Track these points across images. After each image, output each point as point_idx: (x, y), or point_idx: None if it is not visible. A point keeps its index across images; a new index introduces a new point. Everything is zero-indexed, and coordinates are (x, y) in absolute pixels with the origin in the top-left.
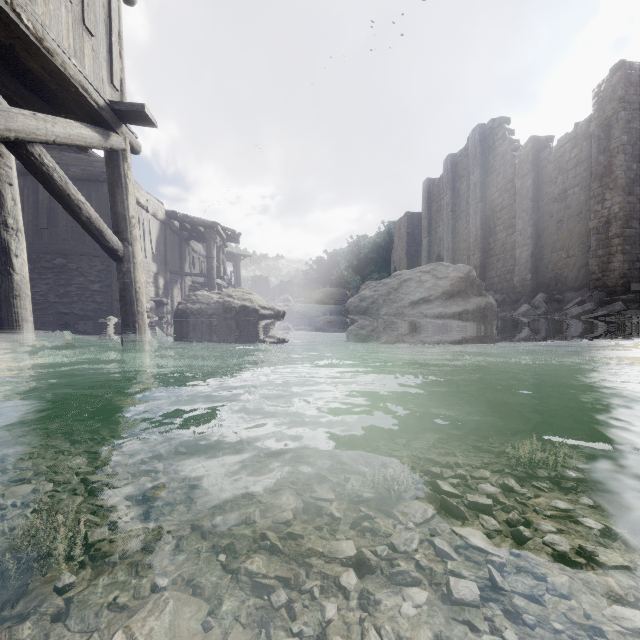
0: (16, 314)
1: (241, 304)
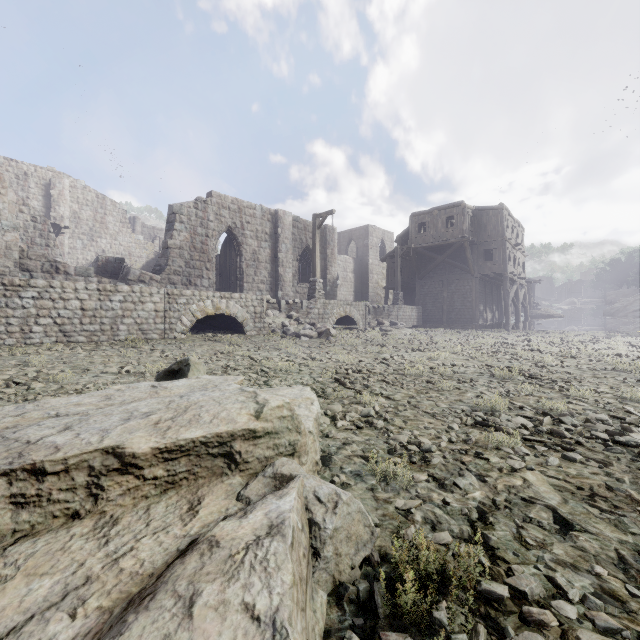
0: (503, 317)
1: (547, 314)
